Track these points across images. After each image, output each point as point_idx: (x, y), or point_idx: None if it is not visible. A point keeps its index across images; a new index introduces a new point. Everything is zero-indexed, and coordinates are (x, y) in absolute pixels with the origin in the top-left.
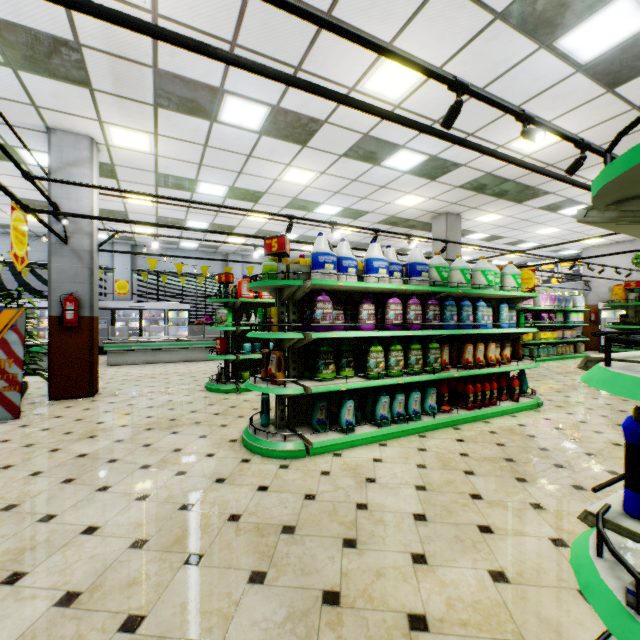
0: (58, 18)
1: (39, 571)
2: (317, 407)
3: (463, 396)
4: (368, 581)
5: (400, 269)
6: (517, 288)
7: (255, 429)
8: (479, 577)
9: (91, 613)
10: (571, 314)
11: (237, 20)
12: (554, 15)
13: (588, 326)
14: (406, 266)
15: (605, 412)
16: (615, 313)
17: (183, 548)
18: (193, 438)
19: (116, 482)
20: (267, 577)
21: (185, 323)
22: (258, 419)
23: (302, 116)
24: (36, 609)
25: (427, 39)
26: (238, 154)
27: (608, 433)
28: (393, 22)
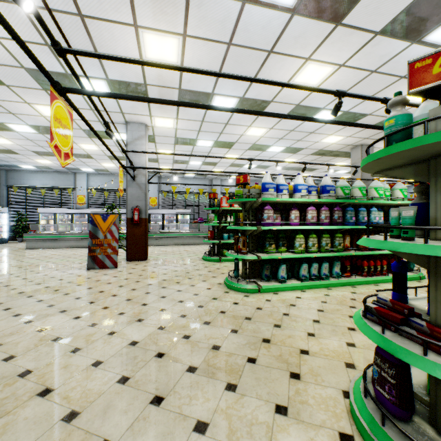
0: (138, 75)
1: (148, 319)
2: (265, 267)
3: (360, 268)
4: (284, 338)
5: (316, 189)
6: (402, 198)
7: (231, 277)
8: (340, 343)
9: (171, 332)
10: None
11: (222, 62)
12: (418, 26)
13: None
14: (320, 187)
15: None
16: None
17: (202, 319)
18: (199, 281)
19: (168, 295)
20: (238, 331)
21: (187, 222)
22: (232, 274)
23: (257, 100)
24: (151, 329)
25: (332, 52)
26: (220, 123)
27: None
28: (309, 48)
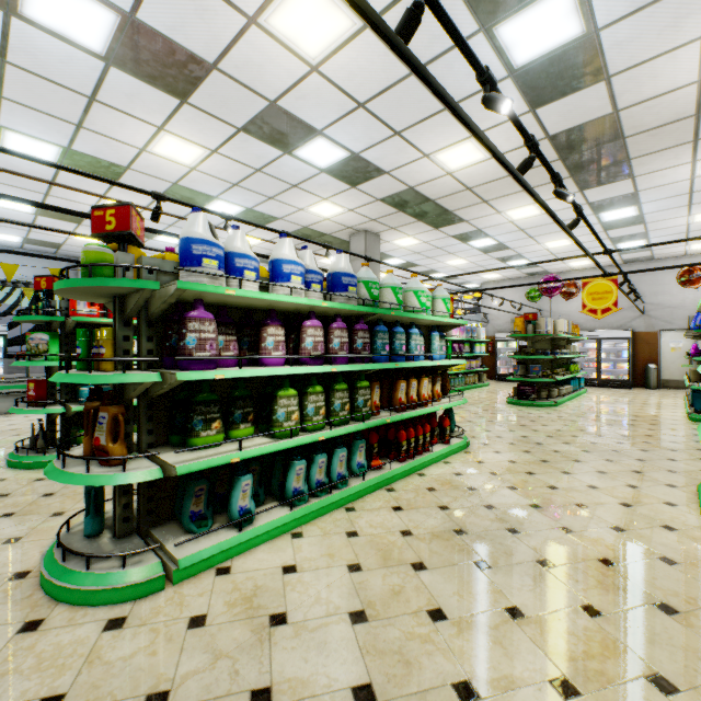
0: None
1: None
2: (190, 493)
3: (395, 445)
4: None
5: (320, 280)
6: (449, 314)
7: (65, 551)
8: None
9: None
10: (476, 345)
11: None
12: None
13: (487, 356)
14: (328, 277)
15: (526, 446)
16: (508, 344)
17: None
18: None
19: None
20: None
21: None
22: (84, 521)
23: (177, 47)
24: None
25: None
26: (71, 91)
27: (539, 473)
28: None
